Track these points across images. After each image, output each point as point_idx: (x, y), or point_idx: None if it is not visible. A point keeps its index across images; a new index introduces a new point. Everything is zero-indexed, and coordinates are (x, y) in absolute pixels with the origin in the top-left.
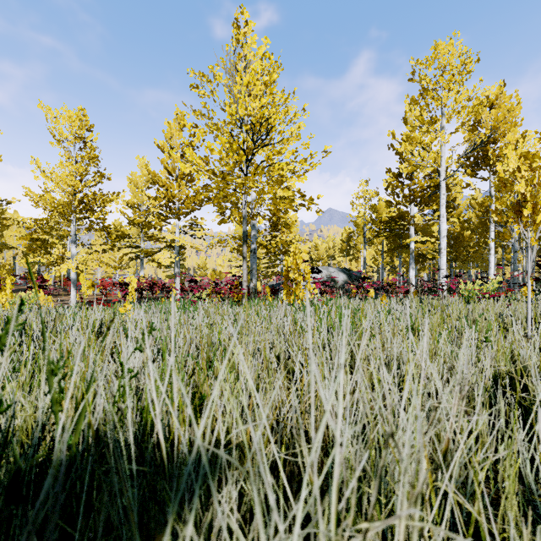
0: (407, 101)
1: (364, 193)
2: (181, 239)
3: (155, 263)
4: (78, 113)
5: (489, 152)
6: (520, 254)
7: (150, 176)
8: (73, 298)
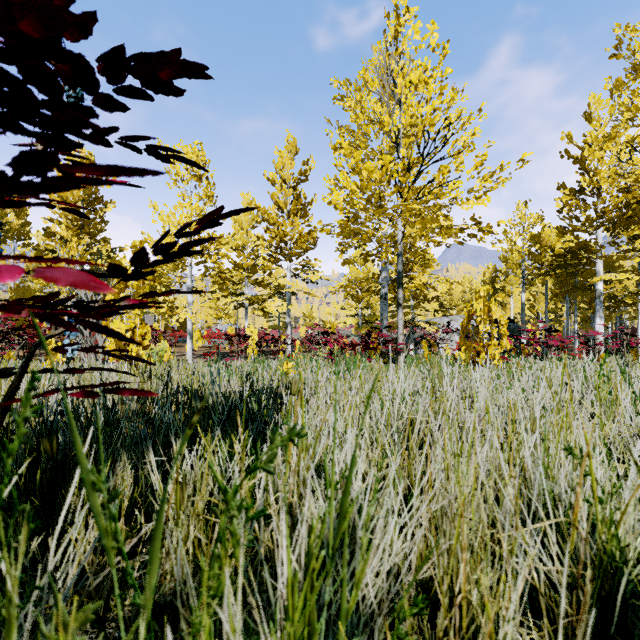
0: (607, 85)
1: (523, 218)
2: (294, 284)
3: (260, 312)
4: (195, 149)
5: None
6: None
7: (260, 213)
8: (190, 351)
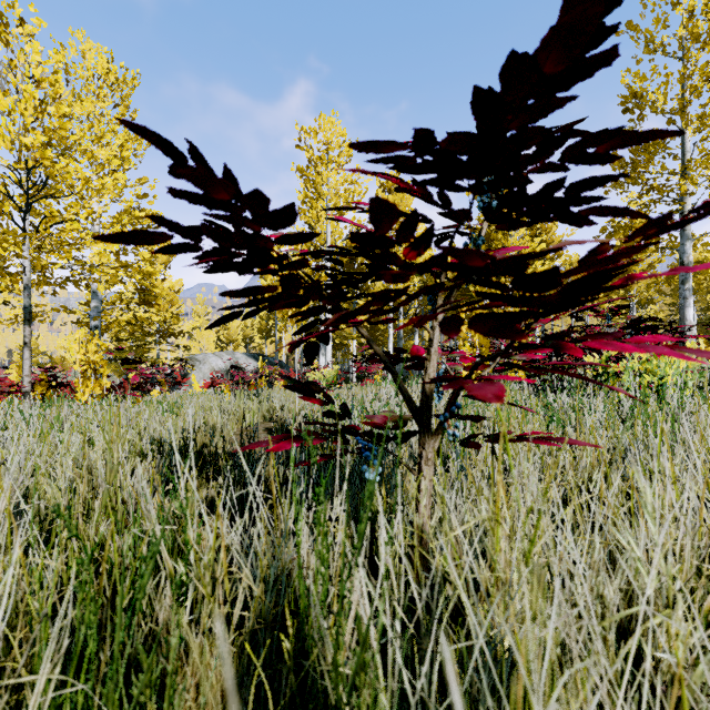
0: (293, 168)
1: None
2: None
3: None
4: None
5: None
6: None
7: None
8: None
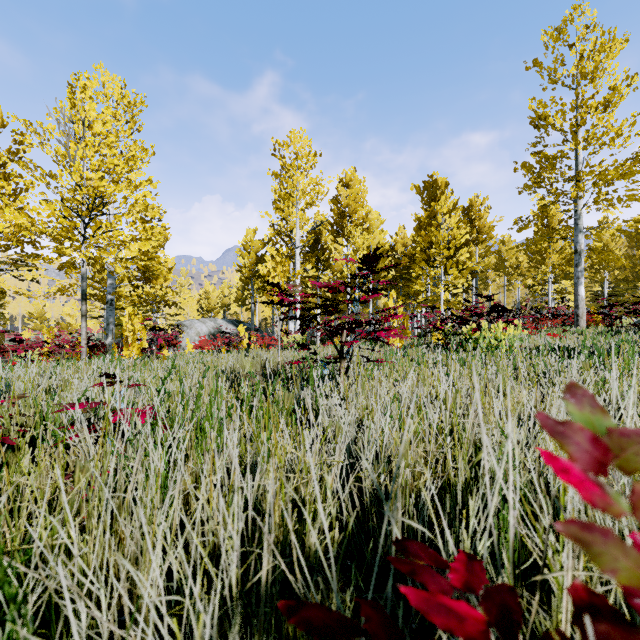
0: (269, 173)
1: (252, 243)
2: None
3: None
4: None
5: (344, 224)
6: None
7: None
8: None
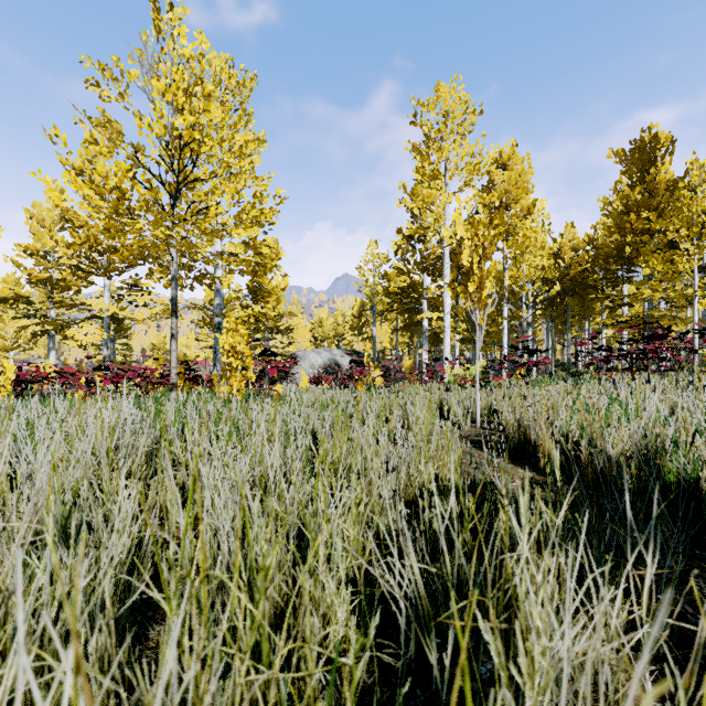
0: (408, 147)
1: (373, 256)
2: (111, 307)
3: (74, 341)
4: None
5: None
6: (543, 335)
7: (60, 210)
8: None
